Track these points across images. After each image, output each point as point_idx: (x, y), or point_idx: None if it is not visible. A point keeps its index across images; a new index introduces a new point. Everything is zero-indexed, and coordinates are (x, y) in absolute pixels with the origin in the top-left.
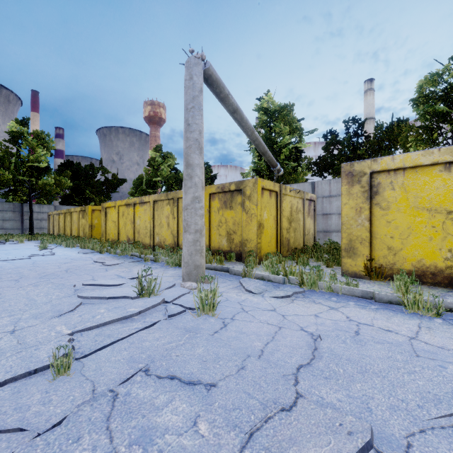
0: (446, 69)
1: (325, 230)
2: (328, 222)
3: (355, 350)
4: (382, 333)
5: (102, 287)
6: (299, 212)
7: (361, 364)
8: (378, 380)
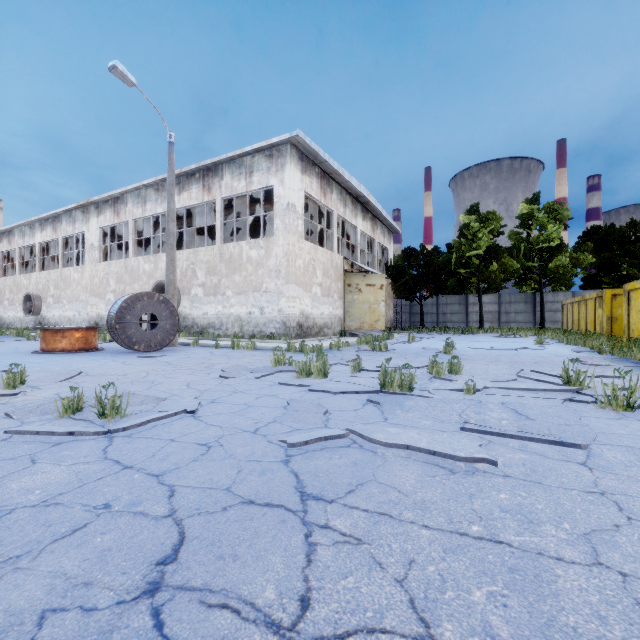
0: None
1: None
2: None
3: None
4: None
5: (548, 377)
6: None
7: None
8: None
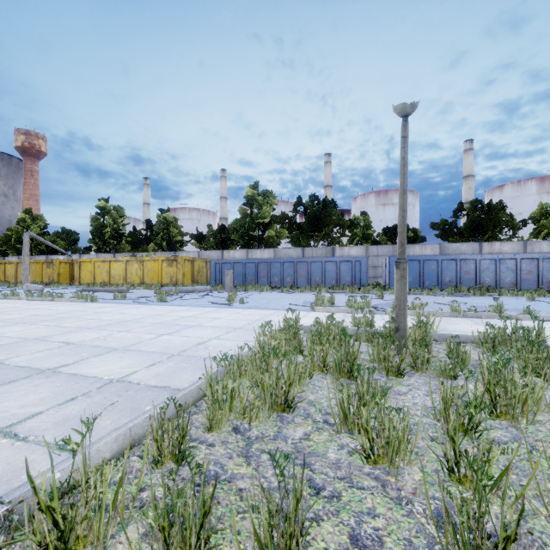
0: (161, 214)
1: None
2: None
3: None
4: None
5: None
6: None
7: None
8: None
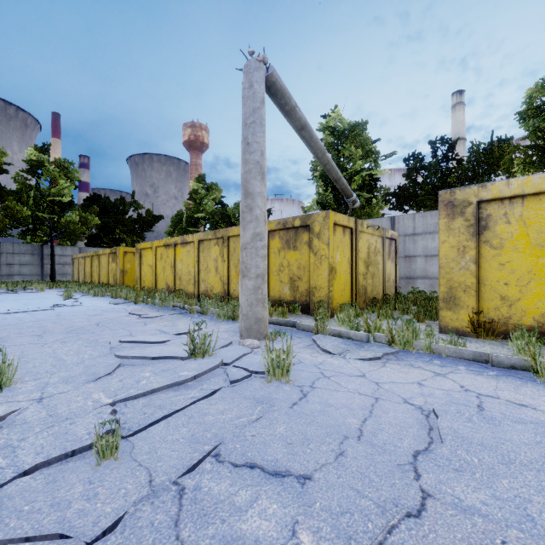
0: None
1: (407, 276)
2: (411, 266)
3: (488, 432)
4: (514, 408)
5: (143, 345)
6: (377, 254)
7: (501, 452)
8: (531, 475)
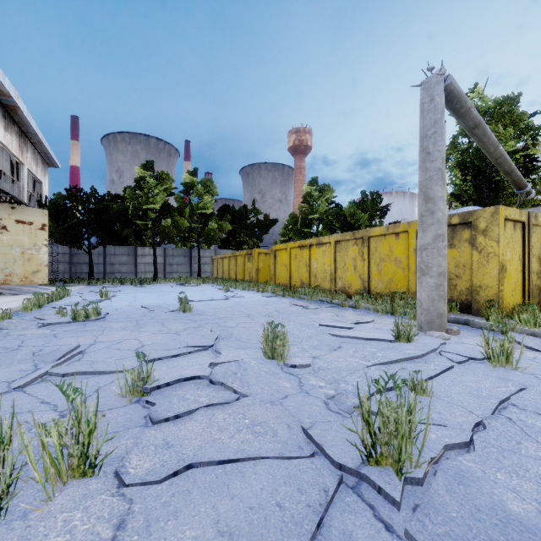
0: None
1: None
2: None
3: None
4: None
5: (337, 329)
6: None
7: None
8: None
